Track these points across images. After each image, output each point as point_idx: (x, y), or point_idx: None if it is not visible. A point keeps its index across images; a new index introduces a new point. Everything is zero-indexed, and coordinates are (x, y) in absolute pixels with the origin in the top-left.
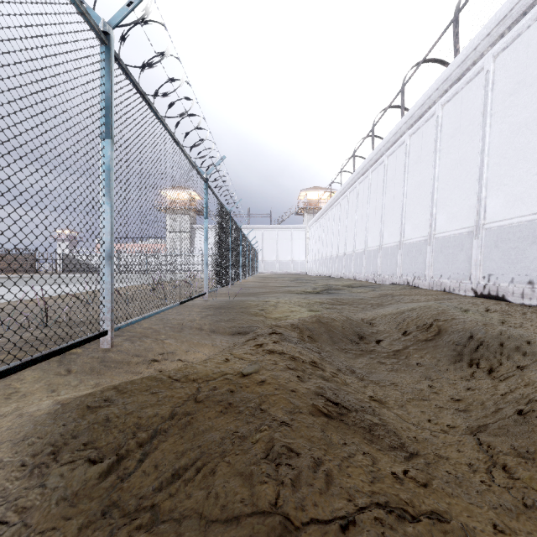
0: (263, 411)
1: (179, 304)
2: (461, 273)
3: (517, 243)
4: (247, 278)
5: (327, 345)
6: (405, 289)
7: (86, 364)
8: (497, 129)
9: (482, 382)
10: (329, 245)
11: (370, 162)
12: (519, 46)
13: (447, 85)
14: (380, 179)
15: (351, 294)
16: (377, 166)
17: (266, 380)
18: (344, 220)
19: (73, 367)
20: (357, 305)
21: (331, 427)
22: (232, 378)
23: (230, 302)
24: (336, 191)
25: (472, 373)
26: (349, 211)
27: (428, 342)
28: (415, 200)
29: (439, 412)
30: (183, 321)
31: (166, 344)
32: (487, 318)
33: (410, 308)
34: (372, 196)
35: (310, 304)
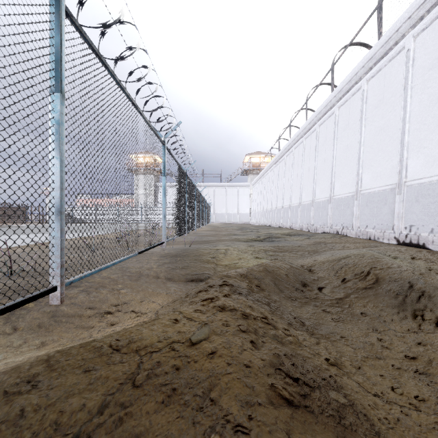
0: (214, 402)
1: (137, 253)
2: (384, 224)
3: (436, 198)
4: (201, 228)
5: (274, 293)
6: (335, 237)
7: (35, 320)
8: (417, 99)
9: (432, 336)
10: (269, 200)
11: (304, 130)
12: (437, 27)
13: (372, 63)
14: (313, 144)
15: (289, 242)
16: (310, 134)
17: (217, 351)
18: (282, 179)
19: (20, 325)
20: (296, 252)
21: (296, 425)
22: (179, 349)
23: (185, 250)
24: (274, 155)
25: (419, 325)
26: (286, 172)
27: (368, 291)
28: (343, 161)
29: (399, 376)
30: (141, 270)
31: (122, 294)
32: (415, 265)
33: (345, 256)
34: (306, 159)
35: (255, 252)
